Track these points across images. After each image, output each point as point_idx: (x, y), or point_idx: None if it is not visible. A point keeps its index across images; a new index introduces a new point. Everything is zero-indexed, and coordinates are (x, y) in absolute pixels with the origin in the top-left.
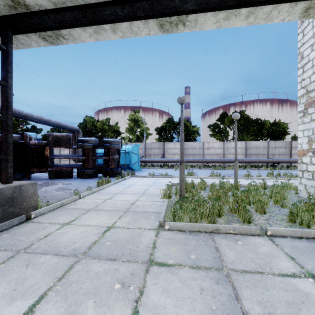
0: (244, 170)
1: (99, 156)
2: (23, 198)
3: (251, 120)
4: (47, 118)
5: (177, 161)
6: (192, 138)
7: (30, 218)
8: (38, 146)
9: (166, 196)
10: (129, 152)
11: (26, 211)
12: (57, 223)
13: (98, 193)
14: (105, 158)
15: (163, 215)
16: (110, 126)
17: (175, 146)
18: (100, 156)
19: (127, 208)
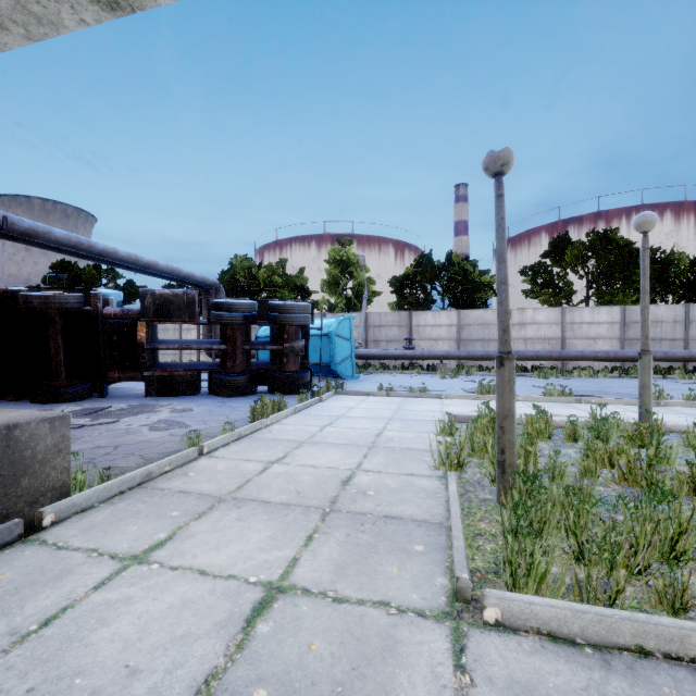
0: (626, 380)
1: (260, 344)
2: (21, 465)
3: (636, 251)
4: (149, 259)
5: (444, 357)
6: (478, 301)
7: (41, 525)
8: (121, 320)
9: (450, 464)
10: (330, 334)
11: (31, 503)
12: (109, 552)
13: (251, 440)
14: (272, 348)
15: (461, 547)
16: (288, 277)
17: (439, 320)
18: (262, 343)
19: (331, 500)
